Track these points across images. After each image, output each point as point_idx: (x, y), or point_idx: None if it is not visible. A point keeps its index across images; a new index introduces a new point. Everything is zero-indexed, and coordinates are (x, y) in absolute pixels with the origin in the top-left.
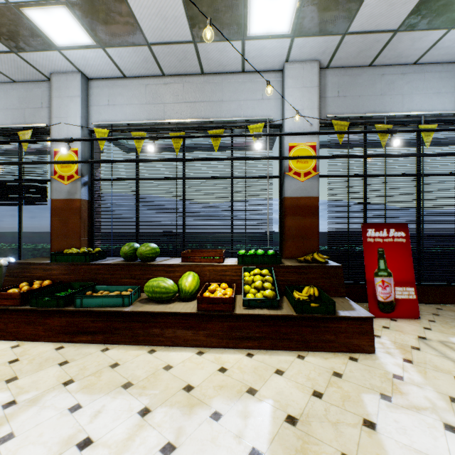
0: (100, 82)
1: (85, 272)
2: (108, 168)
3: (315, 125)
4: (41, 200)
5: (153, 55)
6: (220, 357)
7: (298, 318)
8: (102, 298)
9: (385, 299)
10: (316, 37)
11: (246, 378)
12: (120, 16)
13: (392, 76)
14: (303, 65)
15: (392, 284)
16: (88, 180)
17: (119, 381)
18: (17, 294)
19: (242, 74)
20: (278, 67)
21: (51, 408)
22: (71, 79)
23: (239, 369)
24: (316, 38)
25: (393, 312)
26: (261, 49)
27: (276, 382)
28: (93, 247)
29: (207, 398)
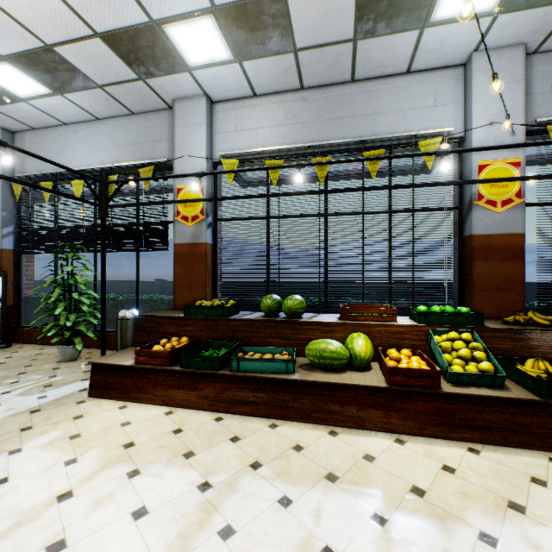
0: (225, 105)
1: (223, 329)
2: (236, 205)
3: (519, 134)
4: (162, 245)
5: (297, 64)
6: (432, 450)
7: (542, 404)
8: (261, 361)
9: None
10: (532, 9)
11: (493, 485)
12: (272, 19)
13: None
14: (501, 52)
15: None
16: (212, 220)
17: (318, 470)
18: (165, 353)
19: (405, 75)
20: (459, 60)
21: (256, 498)
22: (195, 104)
23: (473, 470)
24: (532, 10)
25: None
26: (443, 38)
27: (545, 496)
28: (216, 298)
29: (456, 510)
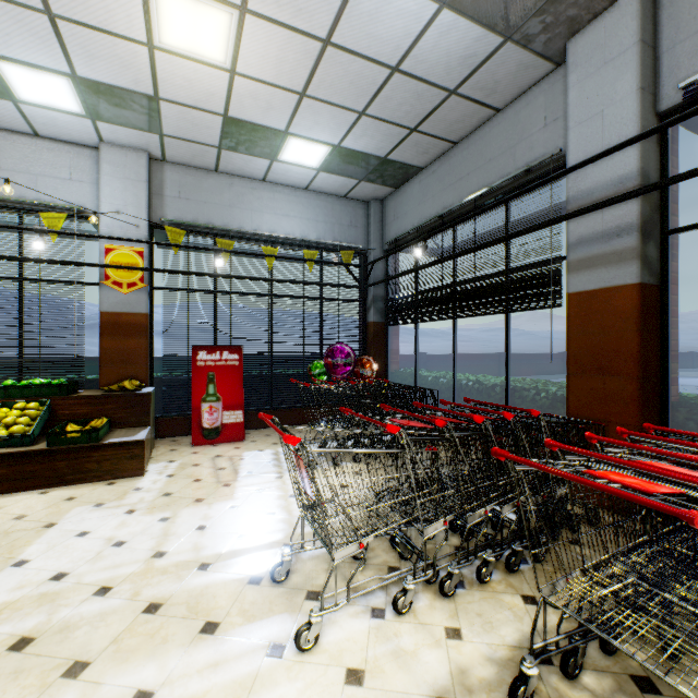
0: None
1: None
2: None
3: (143, 227)
4: None
5: None
6: None
7: (53, 452)
8: None
9: (212, 425)
10: (126, 128)
11: None
12: None
13: (242, 188)
14: (127, 151)
15: (220, 409)
16: None
17: None
18: None
19: (36, 138)
20: (93, 144)
21: None
22: None
23: None
24: (126, 128)
25: (219, 438)
26: (52, 118)
27: None
28: None
29: None
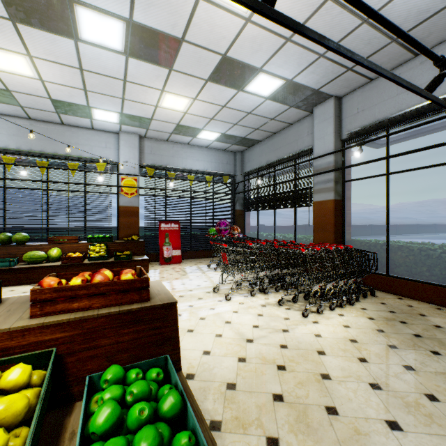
0: None
1: None
2: None
3: (137, 168)
4: None
5: (24, 110)
6: None
7: (116, 262)
8: None
9: (168, 256)
10: (133, 127)
11: None
12: (3, 94)
13: (178, 148)
14: (130, 134)
15: (171, 249)
16: None
17: (19, 292)
18: None
19: (92, 130)
20: (116, 131)
21: None
22: None
23: None
24: (133, 127)
25: (171, 262)
26: (103, 124)
27: None
28: None
29: None
